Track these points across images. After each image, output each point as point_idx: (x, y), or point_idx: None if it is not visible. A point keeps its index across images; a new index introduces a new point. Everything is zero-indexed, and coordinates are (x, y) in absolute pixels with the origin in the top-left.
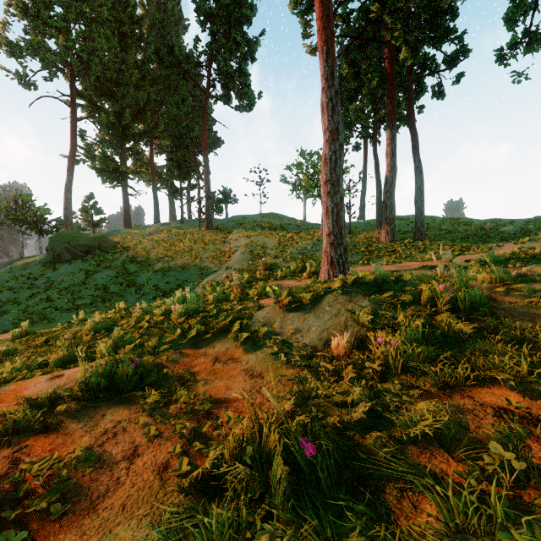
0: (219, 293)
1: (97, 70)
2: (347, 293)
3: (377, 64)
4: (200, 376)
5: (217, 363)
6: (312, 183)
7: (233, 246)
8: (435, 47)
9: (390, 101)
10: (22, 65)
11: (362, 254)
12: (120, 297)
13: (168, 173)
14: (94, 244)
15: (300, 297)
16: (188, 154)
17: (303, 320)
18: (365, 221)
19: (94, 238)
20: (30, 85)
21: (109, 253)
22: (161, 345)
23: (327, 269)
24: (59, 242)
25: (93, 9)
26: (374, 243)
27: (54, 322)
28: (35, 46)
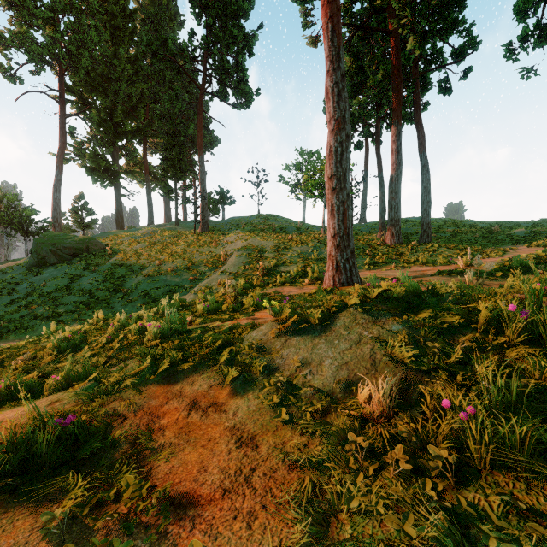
0: (210, 303)
1: (87, 64)
2: (368, 311)
3: (381, 57)
4: (166, 437)
5: (194, 411)
6: (313, 182)
7: (229, 249)
8: (442, 40)
9: (395, 95)
10: (6, 57)
11: (367, 257)
12: (105, 304)
13: (162, 173)
14: (81, 247)
15: (306, 315)
16: (183, 153)
17: (311, 348)
18: (366, 223)
19: (81, 240)
20: (15, 79)
21: (97, 256)
22: (125, 378)
23: (332, 274)
24: (44, 244)
25: (83, 0)
26: (378, 245)
27: (32, 332)
28: (20, 36)
